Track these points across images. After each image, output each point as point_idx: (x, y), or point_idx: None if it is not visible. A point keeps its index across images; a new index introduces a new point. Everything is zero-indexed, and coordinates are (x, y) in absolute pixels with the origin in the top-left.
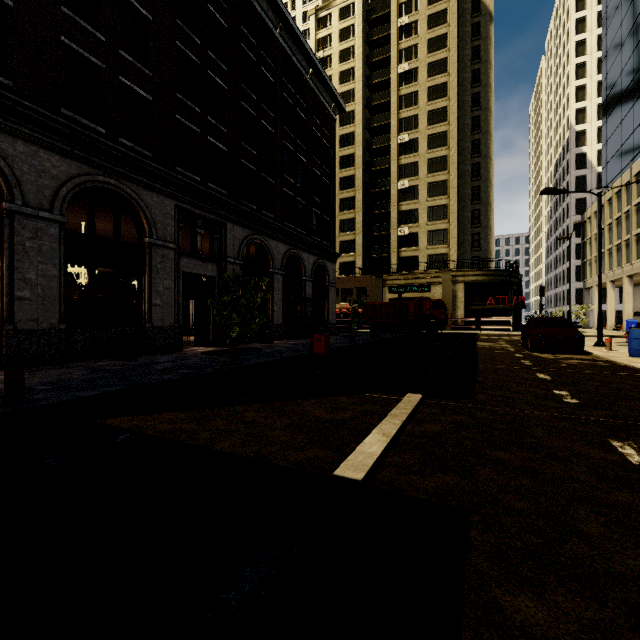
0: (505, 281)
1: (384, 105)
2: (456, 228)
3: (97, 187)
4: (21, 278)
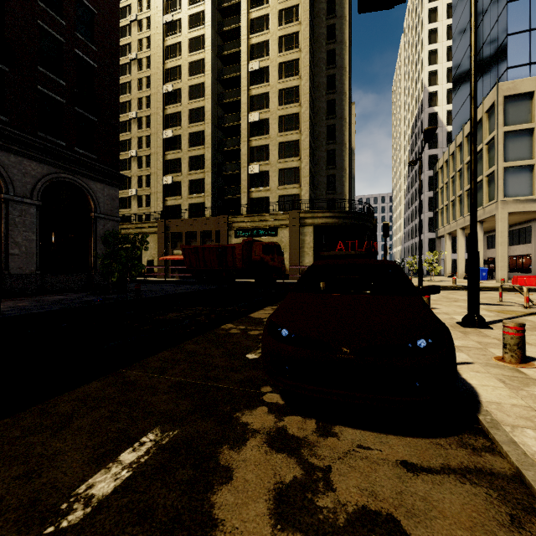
0: (357, 225)
1: (237, 32)
2: (307, 166)
3: None
4: None
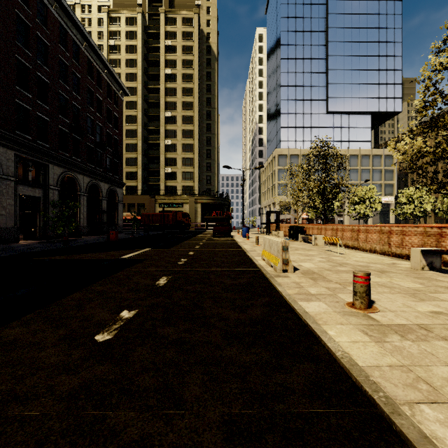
0: (221, 203)
1: (156, 89)
2: (198, 172)
3: None
4: None
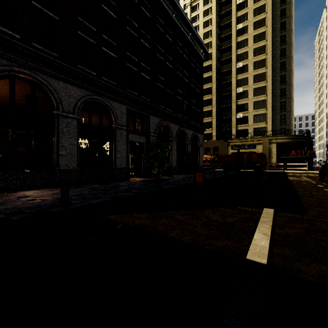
0: (302, 142)
1: (228, 48)
2: (271, 112)
3: (92, 101)
4: (61, 145)
